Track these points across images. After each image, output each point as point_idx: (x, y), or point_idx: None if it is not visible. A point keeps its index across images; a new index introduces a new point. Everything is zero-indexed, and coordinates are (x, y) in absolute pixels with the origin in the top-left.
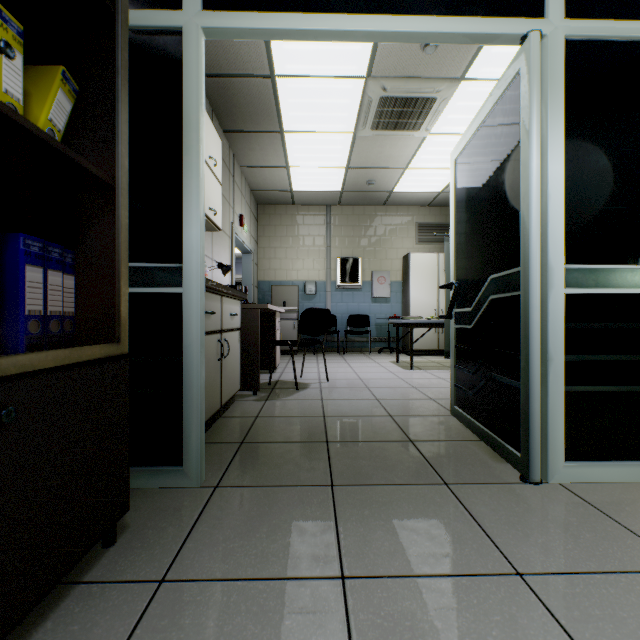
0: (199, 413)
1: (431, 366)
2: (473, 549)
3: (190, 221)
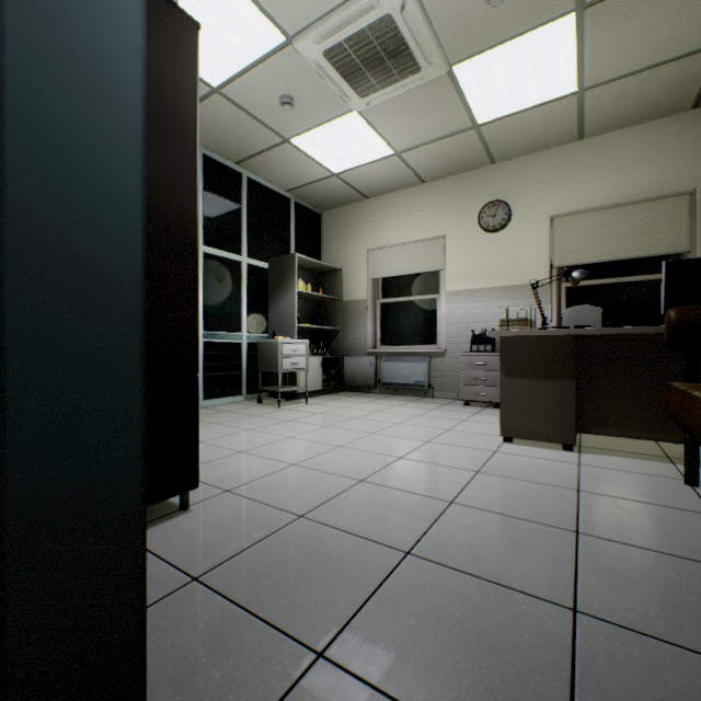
0: None
1: None
2: None
3: None
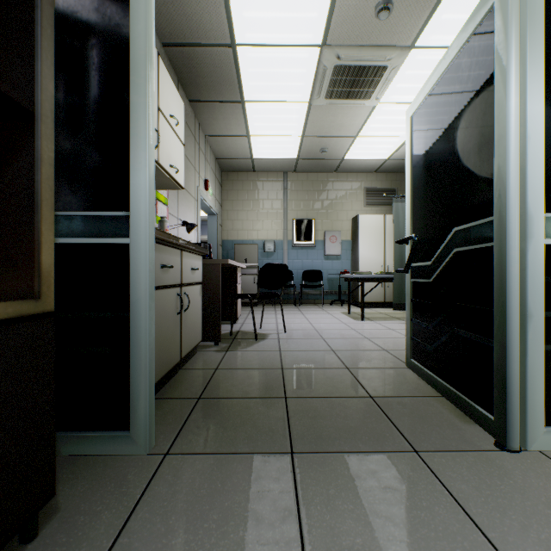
0: (148, 374)
1: (380, 317)
2: (465, 550)
3: (138, 166)
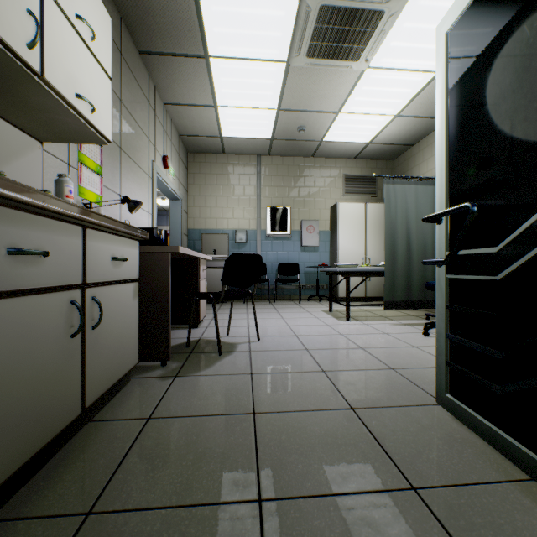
0: None
1: (366, 316)
2: None
3: None
